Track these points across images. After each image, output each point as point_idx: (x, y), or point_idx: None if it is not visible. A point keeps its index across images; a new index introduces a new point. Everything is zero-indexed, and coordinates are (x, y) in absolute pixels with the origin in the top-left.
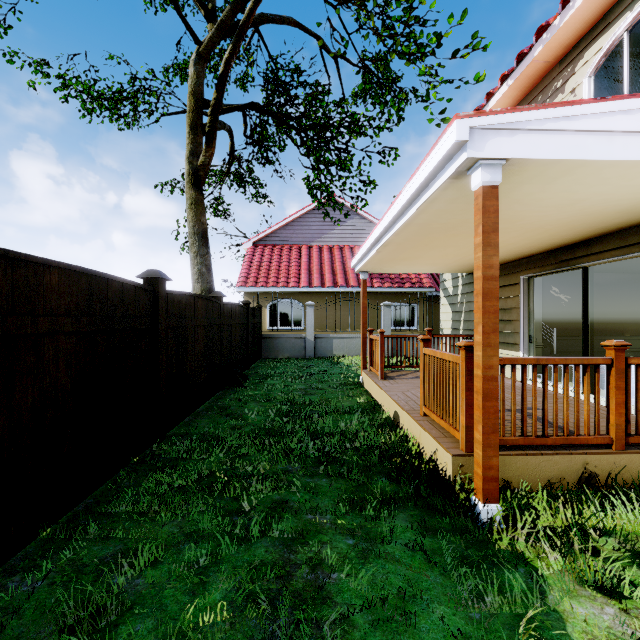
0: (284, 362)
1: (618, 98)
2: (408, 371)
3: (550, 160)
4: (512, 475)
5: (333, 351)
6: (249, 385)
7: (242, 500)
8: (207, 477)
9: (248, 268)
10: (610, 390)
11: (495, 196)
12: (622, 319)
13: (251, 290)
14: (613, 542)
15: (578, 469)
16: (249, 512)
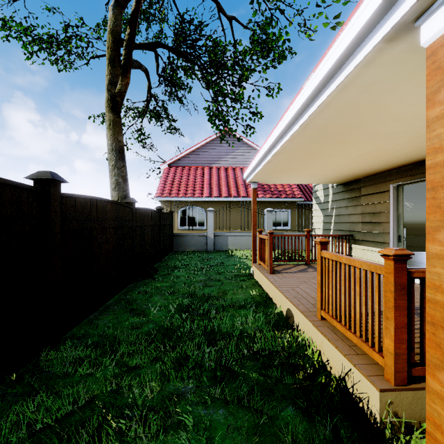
0: (190, 255)
1: None
2: (291, 265)
3: None
4: None
5: (228, 246)
6: (158, 277)
7: None
8: (83, 407)
9: (164, 183)
10: None
11: None
12: None
13: (166, 199)
14: None
15: None
16: None
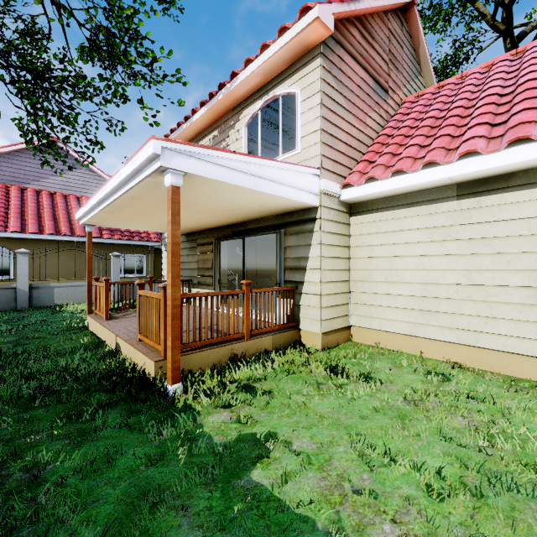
0: None
1: (241, 154)
2: (133, 311)
3: (209, 178)
4: (193, 365)
5: (55, 300)
6: None
7: None
8: None
9: None
10: (244, 307)
11: (179, 193)
12: (271, 268)
13: None
14: (237, 384)
15: (229, 353)
16: None
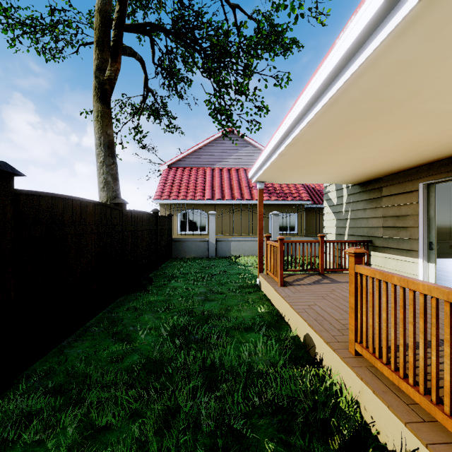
0: (190, 262)
1: None
2: (303, 274)
3: None
4: None
5: (231, 252)
6: (153, 288)
7: None
8: None
9: (163, 185)
10: None
11: None
12: None
13: (165, 202)
14: None
15: None
16: None
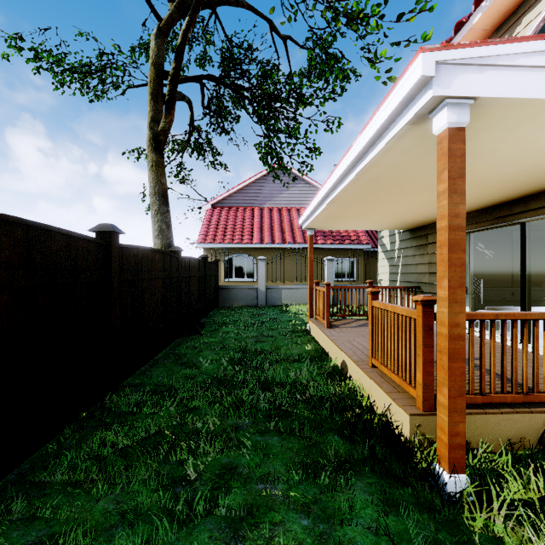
0: (238, 310)
1: None
2: (351, 319)
3: (521, 100)
4: (471, 435)
5: (282, 300)
6: (205, 332)
7: (188, 464)
8: (155, 435)
9: (207, 227)
10: None
11: (462, 139)
12: (540, 272)
13: (210, 246)
14: None
15: (539, 428)
16: (195, 481)
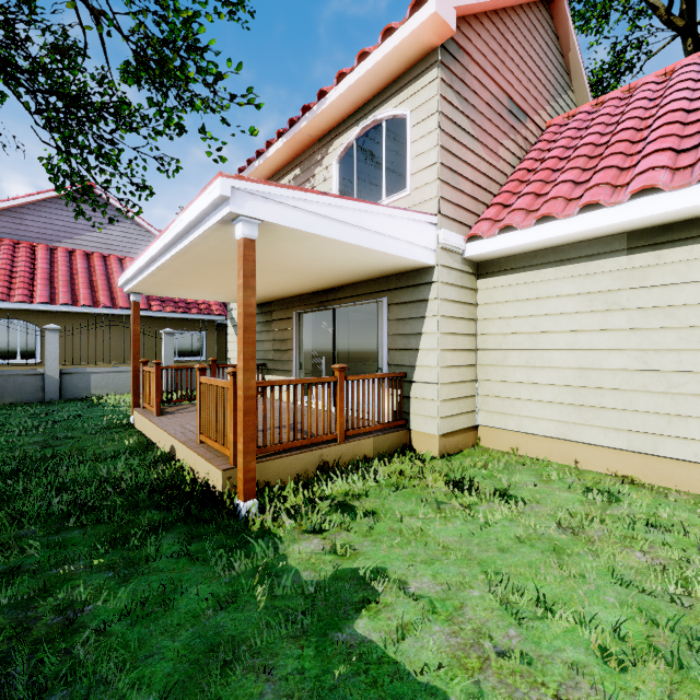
0: (4, 411)
1: (334, 196)
2: (191, 404)
3: (293, 228)
4: (271, 476)
5: (92, 390)
6: None
7: None
8: None
9: None
10: (337, 400)
11: (253, 248)
12: (368, 349)
13: None
14: (329, 502)
15: (317, 461)
16: None
